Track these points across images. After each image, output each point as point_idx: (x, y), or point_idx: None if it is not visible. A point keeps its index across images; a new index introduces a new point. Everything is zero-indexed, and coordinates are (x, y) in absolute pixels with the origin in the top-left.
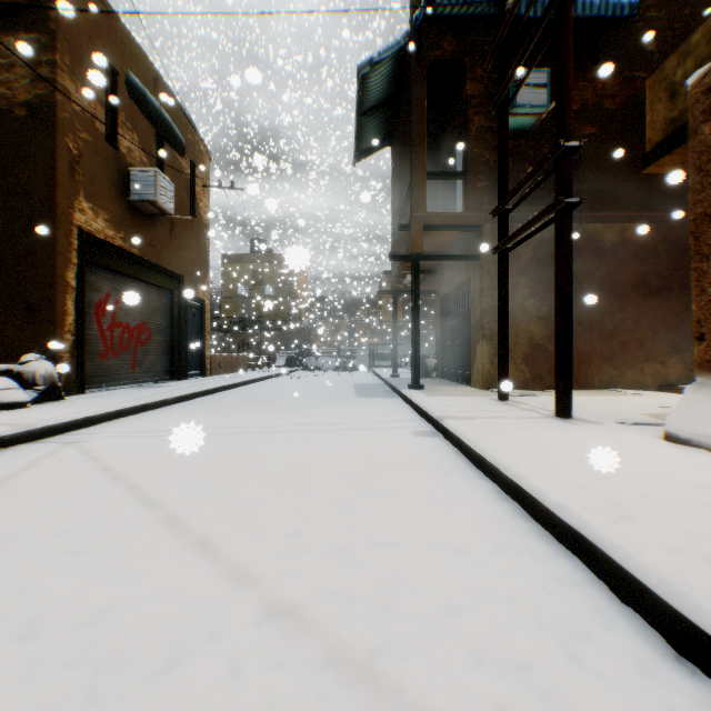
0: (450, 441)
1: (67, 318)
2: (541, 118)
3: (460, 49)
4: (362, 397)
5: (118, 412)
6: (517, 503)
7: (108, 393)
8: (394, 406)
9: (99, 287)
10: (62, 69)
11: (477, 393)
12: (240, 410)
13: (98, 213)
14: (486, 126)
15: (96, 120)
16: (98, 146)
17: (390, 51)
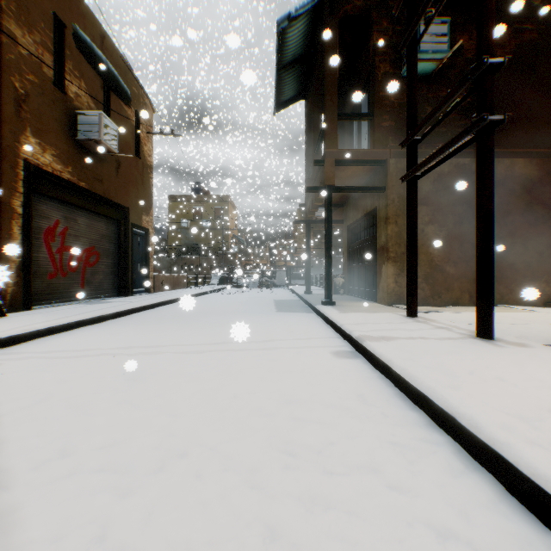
0: (373, 365)
1: (12, 241)
2: (441, 63)
3: (368, 4)
4: (281, 312)
5: (49, 329)
6: (496, 479)
7: (53, 309)
8: (311, 321)
9: (48, 215)
10: (8, 14)
11: (384, 309)
12: (169, 326)
13: (45, 149)
14: (390, 72)
15: (43, 65)
16: (45, 88)
17: (306, 8)
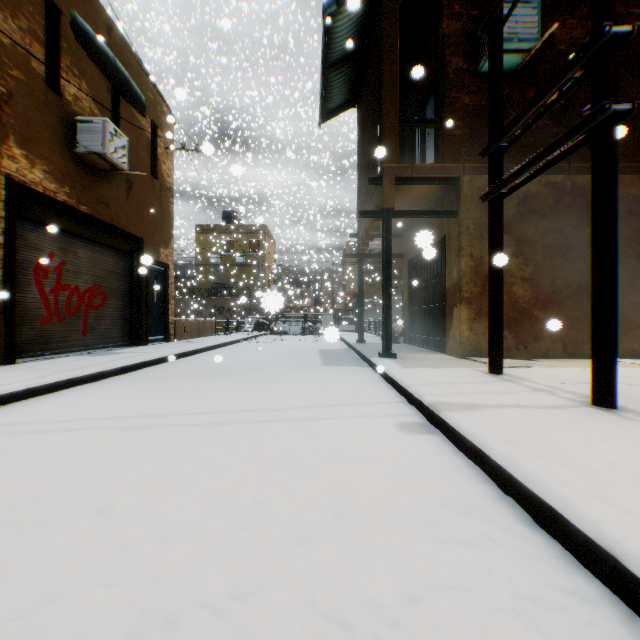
0: (457, 445)
1: None
2: (528, 55)
3: None
4: (328, 366)
5: (29, 391)
6: None
7: (42, 363)
8: (366, 378)
9: (39, 245)
10: None
11: (458, 364)
12: (186, 385)
13: (34, 163)
14: (464, 68)
15: (31, 58)
16: (34, 87)
17: None
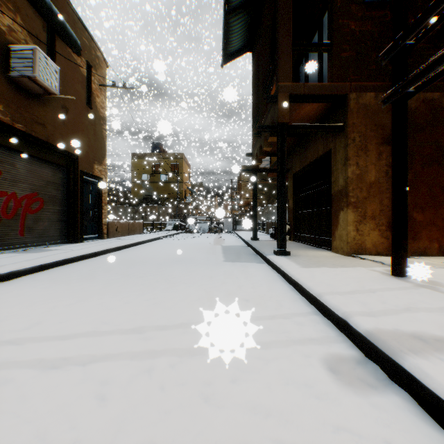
0: None
1: None
2: None
3: None
4: (230, 262)
5: None
6: None
7: None
8: (266, 278)
9: None
10: None
11: (350, 262)
12: (90, 286)
13: None
14: None
15: None
16: None
17: None
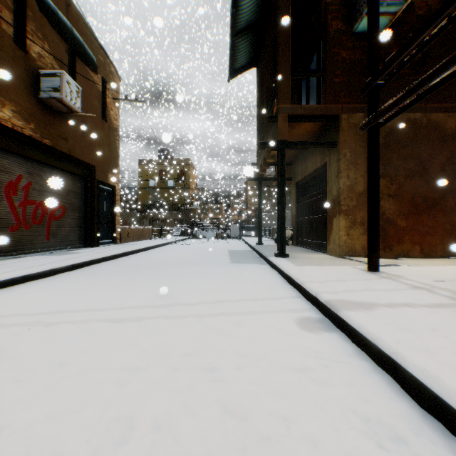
0: (358, 346)
1: None
2: (394, 17)
3: None
4: (235, 263)
5: None
6: None
7: (9, 262)
8: (265, 274)
9: (10, 169)
10: None
11: (339, 262)
12: (120, 280)
13: (4, 104)
14: (342, 29)
15: (1, 21)
16: (4, 44)
17: None
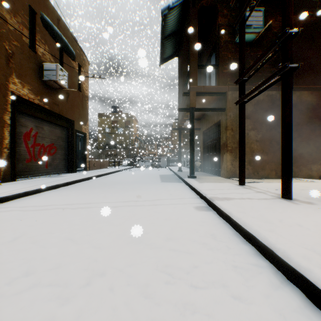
0: (220, 215)
1: (4, 140)
2: (259, 35)
3: (215, 0)
4: (164, 182)
5: (25, 193)
6: (301, 292)
7: (28, 181)
8: (181, 188)
9: (26, 124)
10: (1, 5)
11: (225, 181)
12: (97, 190)
13: (24, 85)
14: (228, 40)
15: (23, 36)
16: (24, 49)
17: (178, 2)
